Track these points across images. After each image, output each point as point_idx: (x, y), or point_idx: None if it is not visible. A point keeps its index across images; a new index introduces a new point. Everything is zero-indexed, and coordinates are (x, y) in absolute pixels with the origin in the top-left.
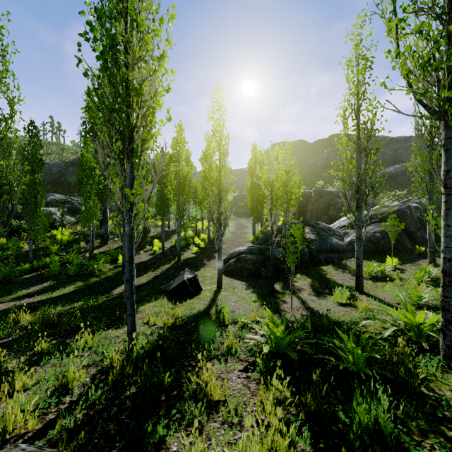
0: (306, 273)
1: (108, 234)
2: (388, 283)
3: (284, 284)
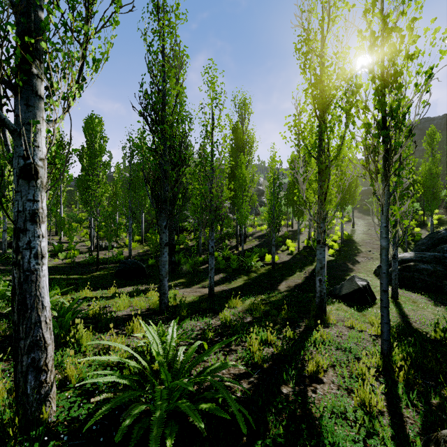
0: None
1: (246, 233)
2: None
3: None
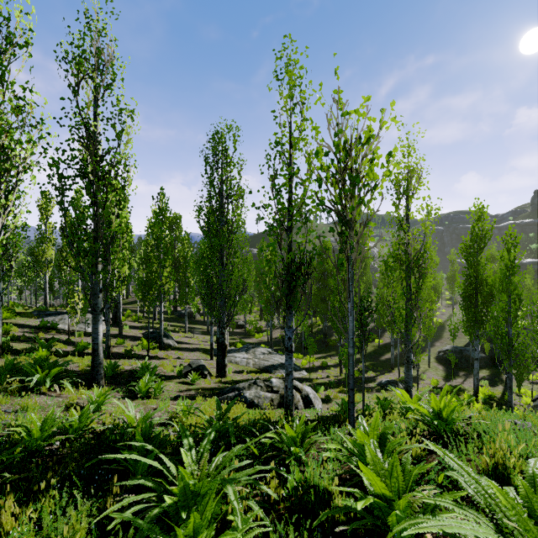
0: (491, 370)
1: None
2: (534, 386)
3: (467, 373)
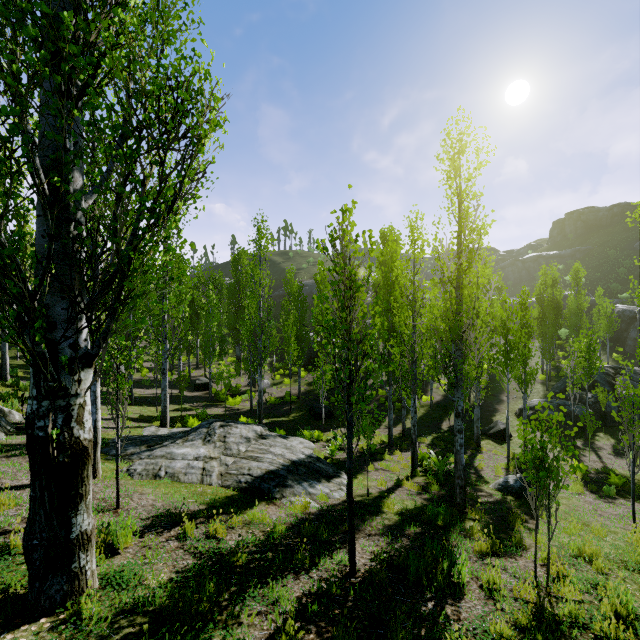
0: (611, 433)
1: None
2: None
3: (585, 441)
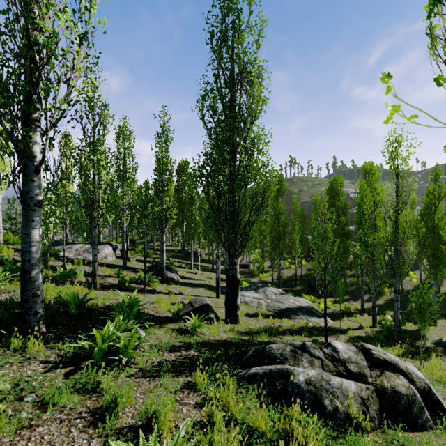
0: None
1: None
2: None
3: None
